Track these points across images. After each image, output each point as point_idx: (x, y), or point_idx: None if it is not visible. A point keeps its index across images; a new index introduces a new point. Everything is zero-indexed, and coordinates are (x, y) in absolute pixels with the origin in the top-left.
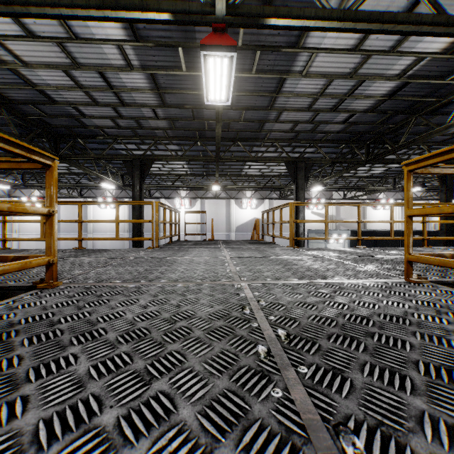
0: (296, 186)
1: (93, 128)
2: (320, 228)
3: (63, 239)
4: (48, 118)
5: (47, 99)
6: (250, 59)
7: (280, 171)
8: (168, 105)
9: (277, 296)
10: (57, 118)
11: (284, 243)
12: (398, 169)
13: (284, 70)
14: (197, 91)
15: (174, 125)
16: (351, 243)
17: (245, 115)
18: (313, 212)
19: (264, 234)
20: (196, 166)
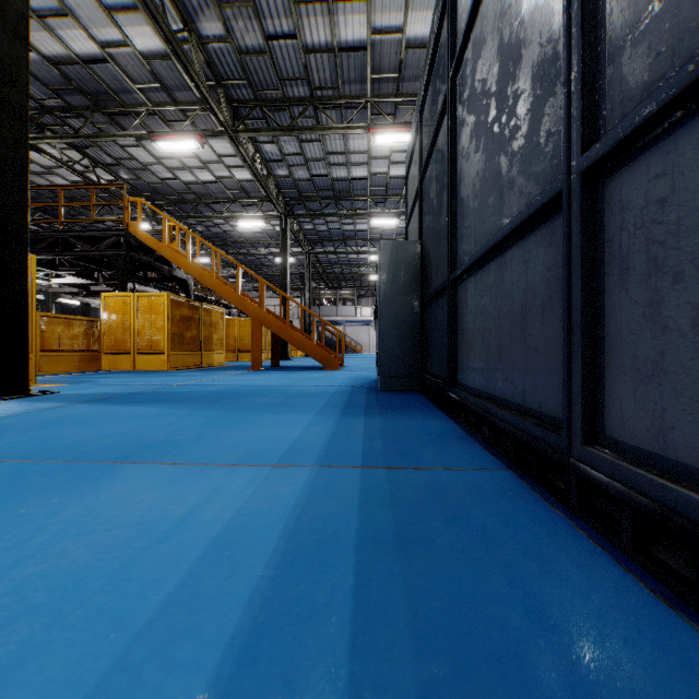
0: None
1: None
2: None
3: None
4: None
5: None
6: None
7: None
8: None
9: None
10: None
11: None
12: None
13: None
14: None
15: None
16: None
17: None
18: None
19: None
20: None
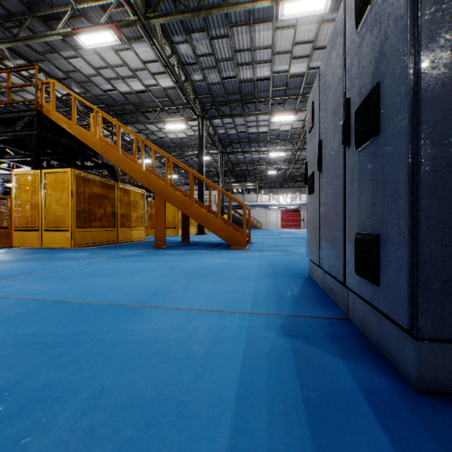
0: None
1: None
2: None
3: None
4: None
5: None
6: None
7: None
8: None
9: None
10: None
11: None
12: None
13: None
14: None
15: None
16: None
17: None
18: None
19: None
20: None
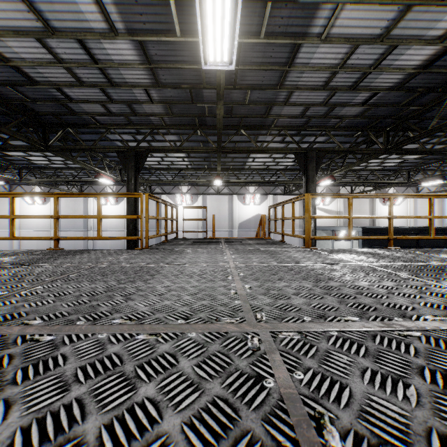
0: (306, 178)
1: (83, 115)
2: (327, 224)
3: (36, 238)
4: (32, 103)
5: (26, 79)
6: (258, 17)
7: (286, 164)
8: (163, 84)
9: (354, 391)
10: (42, 103)
11: (288, 240)
12: (414, 161)
13: (300, 33)
14: (195, 64)
15: (171, 110)
16: (363, 241)
17: (250, 96)
18: (319, 208)
19: (272, 231)
20: (197, 159)
